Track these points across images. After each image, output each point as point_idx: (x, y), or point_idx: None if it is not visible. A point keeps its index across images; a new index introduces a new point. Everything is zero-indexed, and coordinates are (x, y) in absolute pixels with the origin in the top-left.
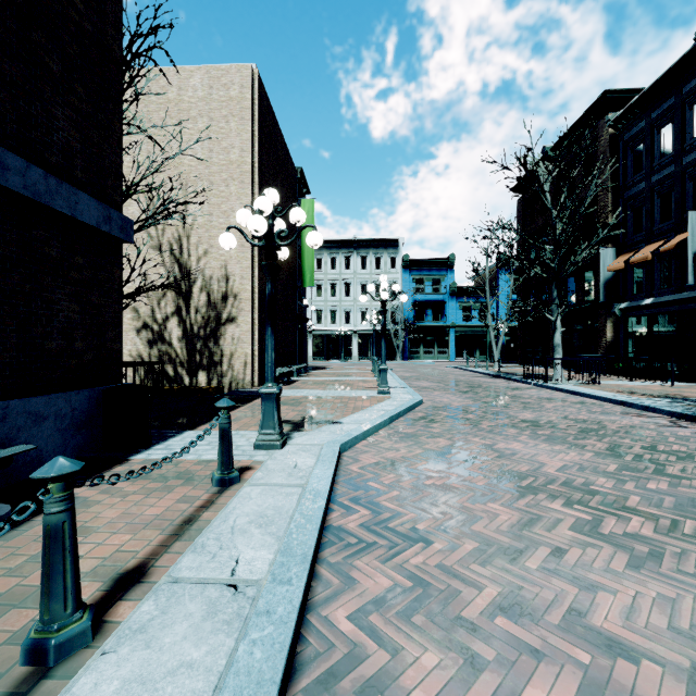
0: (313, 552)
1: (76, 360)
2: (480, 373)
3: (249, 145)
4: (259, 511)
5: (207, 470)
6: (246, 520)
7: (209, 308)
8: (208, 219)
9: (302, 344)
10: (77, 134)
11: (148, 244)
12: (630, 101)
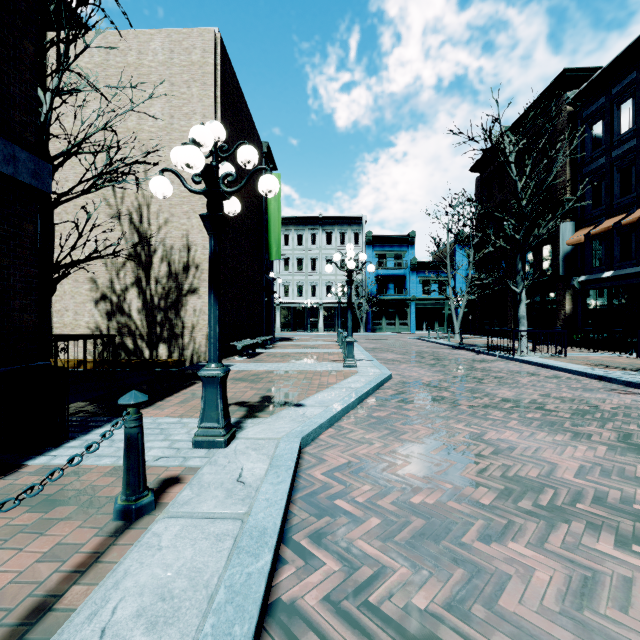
0: None
1: None
2: (442, 344)
3: (211, 111)
4: (162, 582)
5: (118, 484)
6: (134, 607)
7: (170, 278)
8: None
9: (269, 316)
10: None
11: (106, 212)
12: (588, 80)
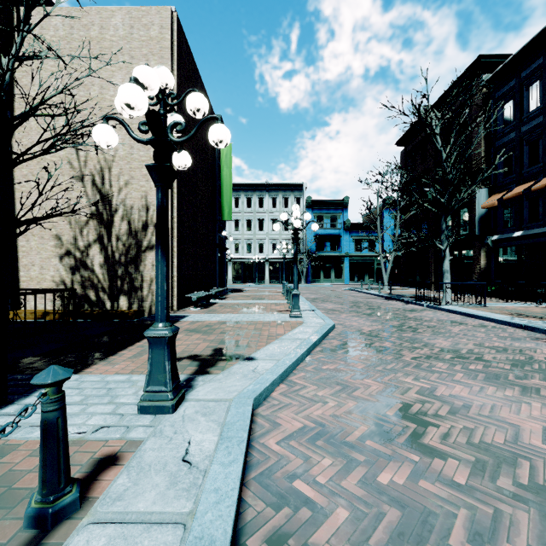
0: None
1: None
2: (373, 295)
3: None
4: None
5: None
6: None
7: (130, 236)
8: (129, 151)
9: (222, 270)
10: None
11: (70, 174)
12: (499, 65)
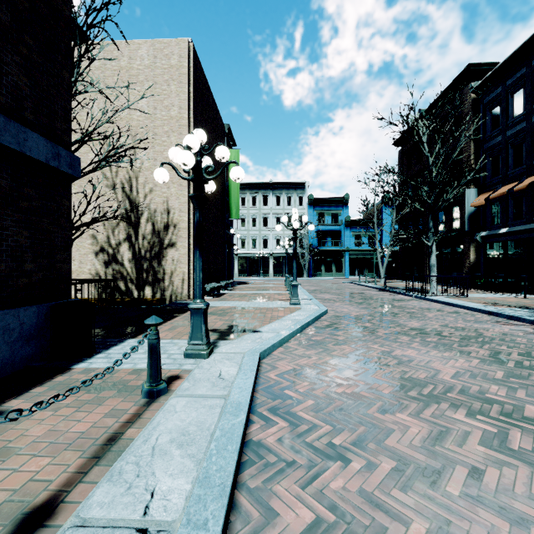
0: (232, 481)
1: (26, 280)
2: (369, 287)
3: (186, 103)
4: (181, 427)
5: (139, 379)
6: (168, 438)
7: (153, 235)
8: (153, 163)
9: (230, 264)
10: (27, 79)
11: (104, 183)
12: (488, 72)
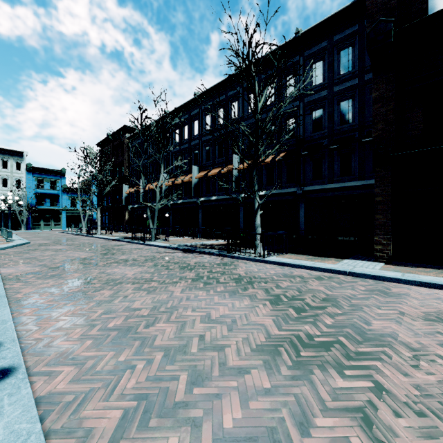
0: None
1: None
2: (72, 234)
3: None
4: None
5: None
6: None
7: None
8: None
9: None
10: None
11: None
12: (134, 131)
